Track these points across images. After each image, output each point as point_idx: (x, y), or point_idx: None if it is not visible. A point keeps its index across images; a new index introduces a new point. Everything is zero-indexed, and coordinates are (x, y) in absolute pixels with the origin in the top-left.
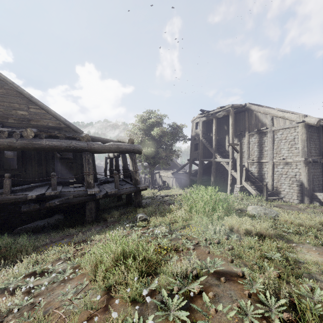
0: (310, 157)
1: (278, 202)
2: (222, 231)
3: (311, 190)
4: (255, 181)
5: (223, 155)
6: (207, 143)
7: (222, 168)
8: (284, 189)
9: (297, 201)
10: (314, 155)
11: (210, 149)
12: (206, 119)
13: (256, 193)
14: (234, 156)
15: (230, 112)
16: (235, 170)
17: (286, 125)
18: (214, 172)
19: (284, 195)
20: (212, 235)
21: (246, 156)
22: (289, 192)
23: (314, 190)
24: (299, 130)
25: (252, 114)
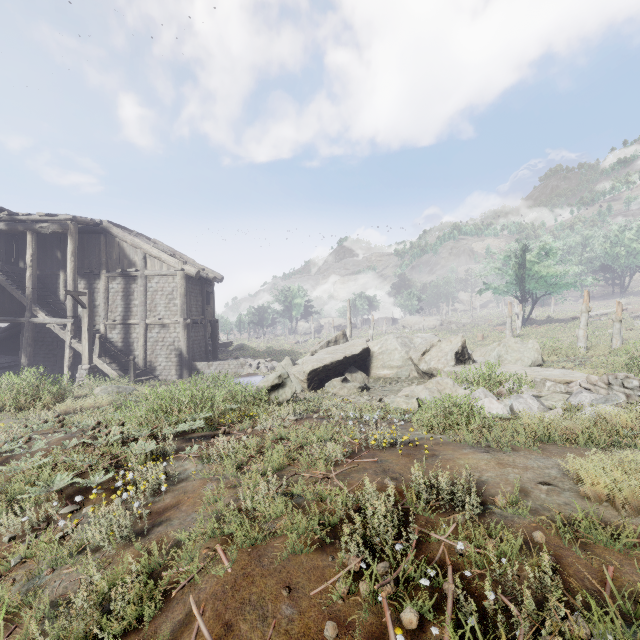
0: (190, 317)
1: (151, 383)
2: (52, 415)
3: (191, 359)
4: (118, 357)
5: (54, 310)
6: (11, 283)
7: (50, 337)
8: (161, 362)
9: (176, 377)
10: (196, 314)
11: (20, 297)
12: (6, 228)
13: (119, 374)
14: (79, 312)
15: (69, 230)
16: (80, 340)
17: (164, 271)
18: (31, 345)
19: (161, 371)
20: (36, 423)
21: (102, 313)
22: (167, 366)
23: (195, 359)
24: (178, 280)
25: (114, 242)
